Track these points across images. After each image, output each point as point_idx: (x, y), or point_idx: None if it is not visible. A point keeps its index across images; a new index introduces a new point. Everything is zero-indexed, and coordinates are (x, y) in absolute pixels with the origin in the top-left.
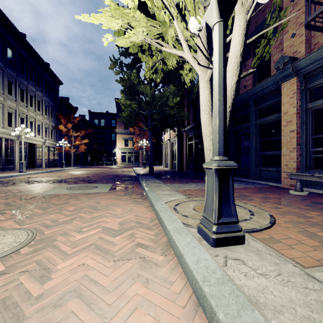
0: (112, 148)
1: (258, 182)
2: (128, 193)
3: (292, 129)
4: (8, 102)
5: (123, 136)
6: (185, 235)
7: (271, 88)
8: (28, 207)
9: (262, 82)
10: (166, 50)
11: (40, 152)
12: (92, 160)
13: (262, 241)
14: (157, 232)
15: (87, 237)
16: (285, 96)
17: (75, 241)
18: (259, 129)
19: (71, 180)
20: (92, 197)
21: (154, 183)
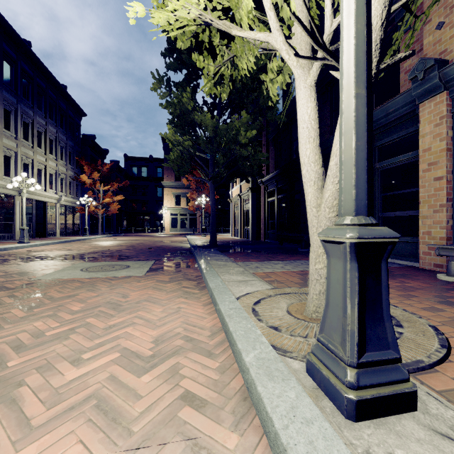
0: (158, 207)
1: None
2: (177, 277)
3: (439, 175)
4: (4, 141)
5: (173, 190)
6: (282, 381)
7: (401, 112)
8: (4, 305)
9: (387, 102)
10: (239, 33)
11: (53, 214)
12: (129, 225)
13: (447, 398)
14: (223, 363)
15: (87, 375)
16: (426, 123)
17: (59, 388)
18: (380, 177)
19: (92, 255)
20: (117, 285)
21: (217, 261)
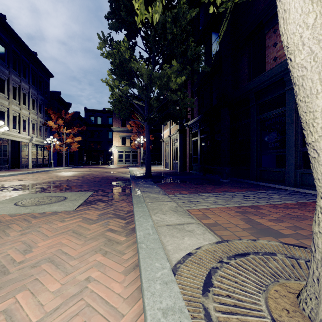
0: (109, 147)
1: (302, 191)
2: (107, 213)
3: None
4: None
5: (120, 134)
6: None
7: None
8: None
9: None
10: None
11: (26, 151)
12: (88, 160)
13: None
14: None
15: None
16: None
17: None
18: None
19: (42, 185)
20: (34, 227)
21: (150, 193)
